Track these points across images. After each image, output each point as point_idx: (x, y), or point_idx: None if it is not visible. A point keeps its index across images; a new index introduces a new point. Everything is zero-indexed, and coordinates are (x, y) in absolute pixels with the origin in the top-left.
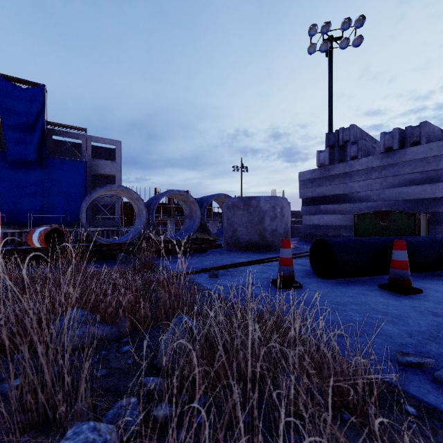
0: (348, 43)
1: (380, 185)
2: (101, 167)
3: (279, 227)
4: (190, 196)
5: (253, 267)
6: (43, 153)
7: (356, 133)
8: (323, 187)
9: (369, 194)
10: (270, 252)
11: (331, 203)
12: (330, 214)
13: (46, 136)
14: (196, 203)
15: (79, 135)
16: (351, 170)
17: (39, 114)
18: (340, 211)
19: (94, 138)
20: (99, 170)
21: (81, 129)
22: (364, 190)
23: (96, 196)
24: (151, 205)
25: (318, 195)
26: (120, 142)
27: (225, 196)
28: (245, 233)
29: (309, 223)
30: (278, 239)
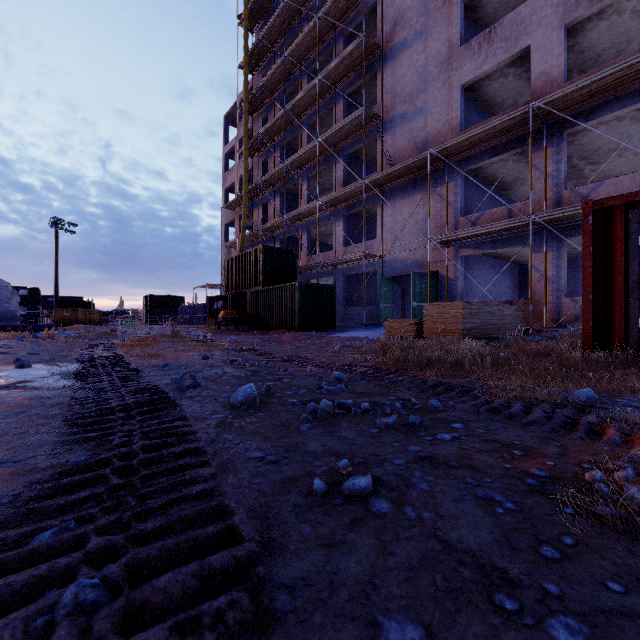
0: None
1: None
2: None
3: None
4: None
5: None
6: None
7: None
8: None
9: None
10: None
11: None
12: None
13: None
14: None
15: None
16: None
17: None
18: None
19: None
20: None
21: None
22: None
23: None
24: None
25: None
26: None
27: None
28: None
29: None
30: None
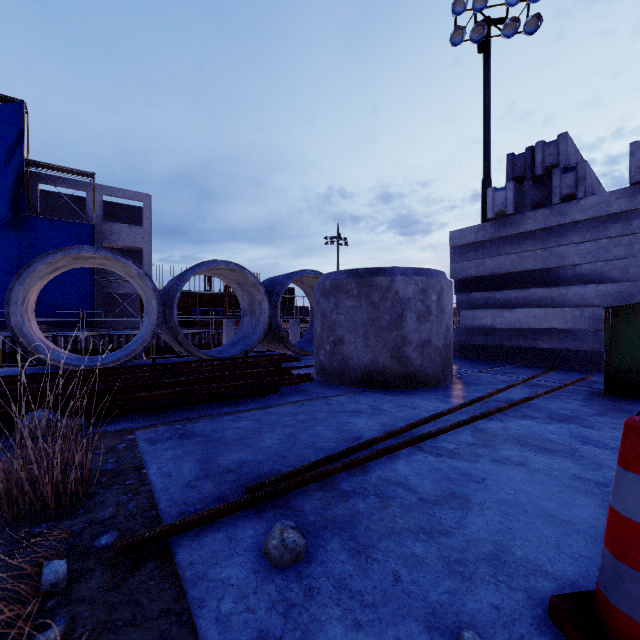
0: (517, 27)
1: (627, 250)
2: (118, 235)
3: (436, 334)
4: (248, 274)
5: (409, 464)
6: (20, 210)
7: (570, 151)
8: (500, 257)
9: (601, 269)
10: (420, 392)
11: (515, 288)
12: (517, 308)
13: (27, 183)
14: (262, 286)
15: (83, 183)
16: (562, 222)
17: (14, 147)
18: (537, 302)
19: (107, 188)
20: (115, 240)
21: (85, 173)
22: (590, 261)
23: (59, 272)
24: (169, 290)
25: (489, 272)
26: (150, 196)
27: (316, 275)
28: (361, 348)
29: (474, 324)
30: (433, 360)
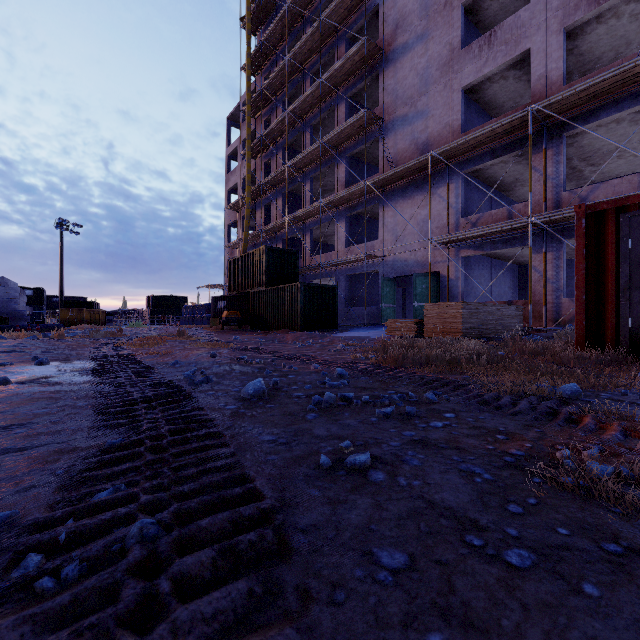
0: None
1: None
2: None
3: None
4: None
5: None
6: None
7: None
8: None
9: None
10: None
11: None
12: None
13: None
14: None
15: None
16: None
17: None
18: None
19: None
20: None
21: None
22: None
23: None
24: None
25: None
26: None
27: None
28: None
29: None
30: None
